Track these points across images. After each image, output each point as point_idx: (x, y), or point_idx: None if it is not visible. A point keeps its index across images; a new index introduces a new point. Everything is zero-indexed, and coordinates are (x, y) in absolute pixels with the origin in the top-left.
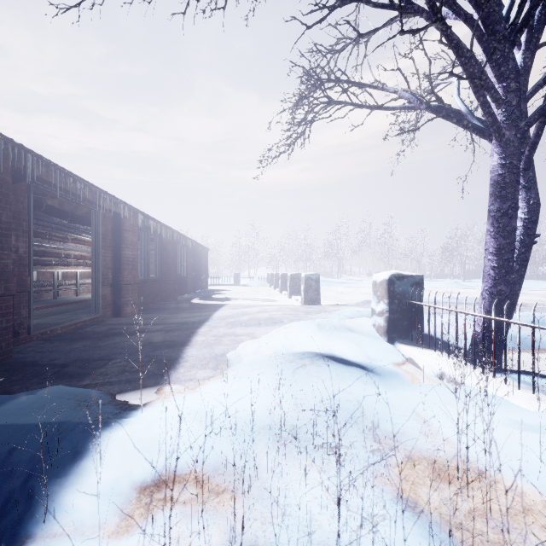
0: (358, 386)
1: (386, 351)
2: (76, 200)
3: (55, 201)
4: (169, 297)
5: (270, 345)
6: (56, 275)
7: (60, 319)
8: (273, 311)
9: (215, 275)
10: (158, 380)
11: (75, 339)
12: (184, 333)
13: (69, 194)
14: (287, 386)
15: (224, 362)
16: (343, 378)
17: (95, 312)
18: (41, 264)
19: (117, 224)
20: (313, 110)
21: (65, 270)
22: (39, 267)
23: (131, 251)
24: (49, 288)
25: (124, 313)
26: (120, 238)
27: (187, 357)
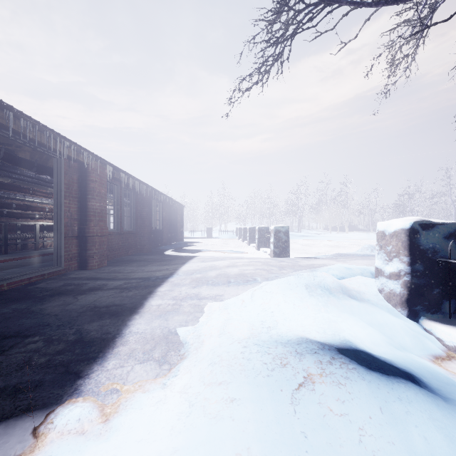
0: (441, 451)
1: (414, 332)
2: (30, 145)
3: (27, 154)
4: (143, 248)
5: (243, 319)
6: (38, 228)
7: (14, 273)
8: (243, 266)
9: (192, 229)
10: (64, 387)
11: (14, 299)
12: (140, 292)
13: (19, 137)
14: (286, 455)
15: (178, 346)
16: (396, 422)
17: (57, 265)
18: (24, 218)
19: (83, 175)
20: (296, 17)
21: (47, 223)
22: (24, 220)
23: (99, 202)
24: (34, 240)
25: (90, 266)
26: (86, 189)
27: (129, 334)
